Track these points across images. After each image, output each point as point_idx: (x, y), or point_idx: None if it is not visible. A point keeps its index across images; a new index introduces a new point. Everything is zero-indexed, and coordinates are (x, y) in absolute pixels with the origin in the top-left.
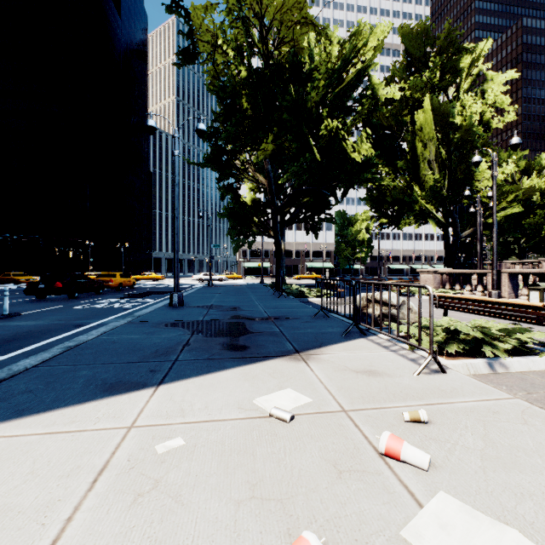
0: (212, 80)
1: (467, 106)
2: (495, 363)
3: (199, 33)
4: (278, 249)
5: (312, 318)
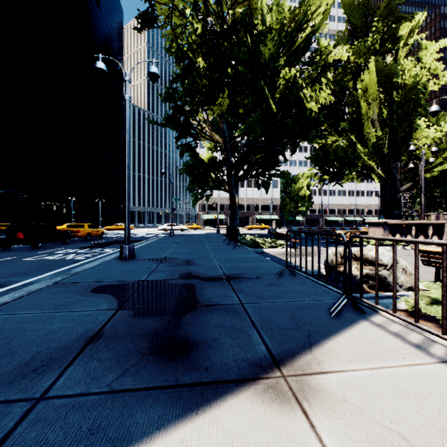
0: (171, 44)
1: (407, 70)
2: None
3: None
4: (232, 202)
5: (276, 278)
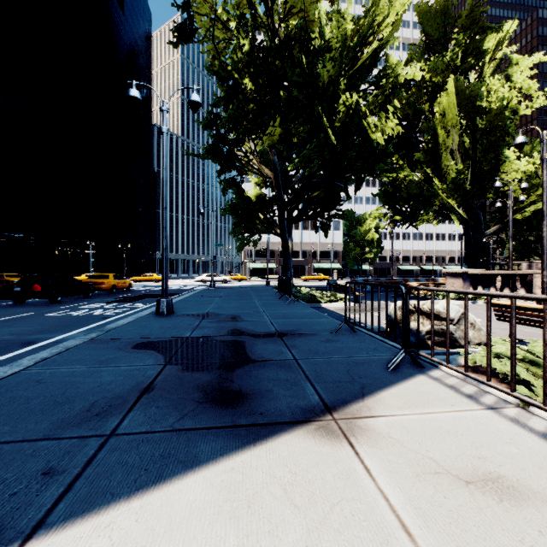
0: (213, 62)
1: (493, 91)
2: None
3: (197, 5)
4: (284, 248)
5: (333, 335)
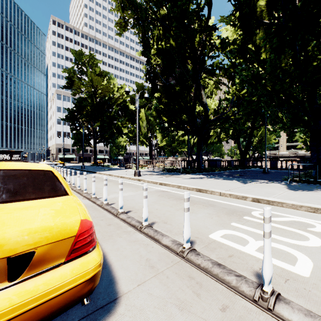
0: (74, 94)
1: None
2: (140, 169)
3: (75, 84)
4: (95, 152)
5: (118, 168)
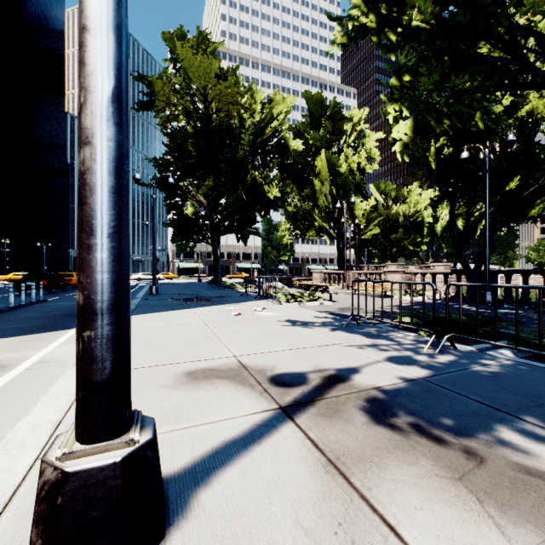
0: (163, 122)
1: (349, 157)
2: (301, 303)
3: (157, 93)
4: (215, 254)
5: (240, 296)
